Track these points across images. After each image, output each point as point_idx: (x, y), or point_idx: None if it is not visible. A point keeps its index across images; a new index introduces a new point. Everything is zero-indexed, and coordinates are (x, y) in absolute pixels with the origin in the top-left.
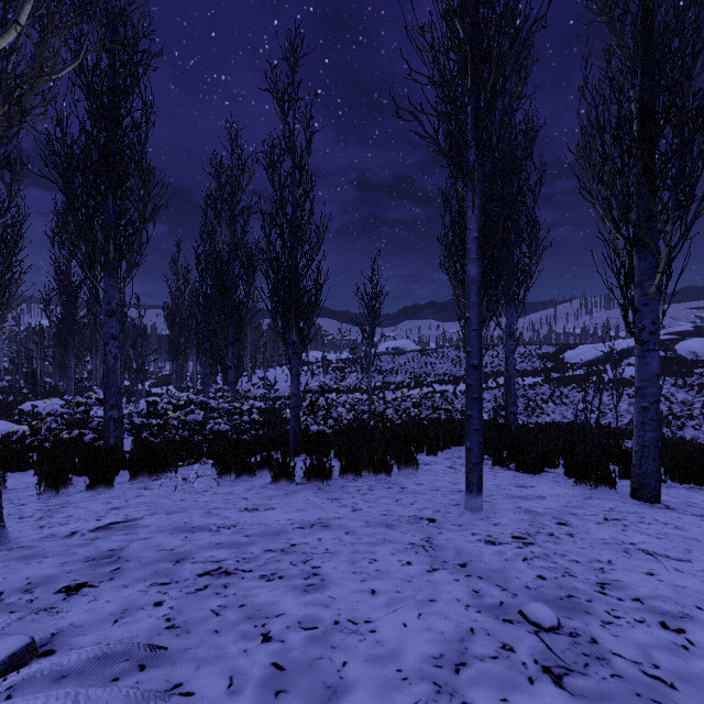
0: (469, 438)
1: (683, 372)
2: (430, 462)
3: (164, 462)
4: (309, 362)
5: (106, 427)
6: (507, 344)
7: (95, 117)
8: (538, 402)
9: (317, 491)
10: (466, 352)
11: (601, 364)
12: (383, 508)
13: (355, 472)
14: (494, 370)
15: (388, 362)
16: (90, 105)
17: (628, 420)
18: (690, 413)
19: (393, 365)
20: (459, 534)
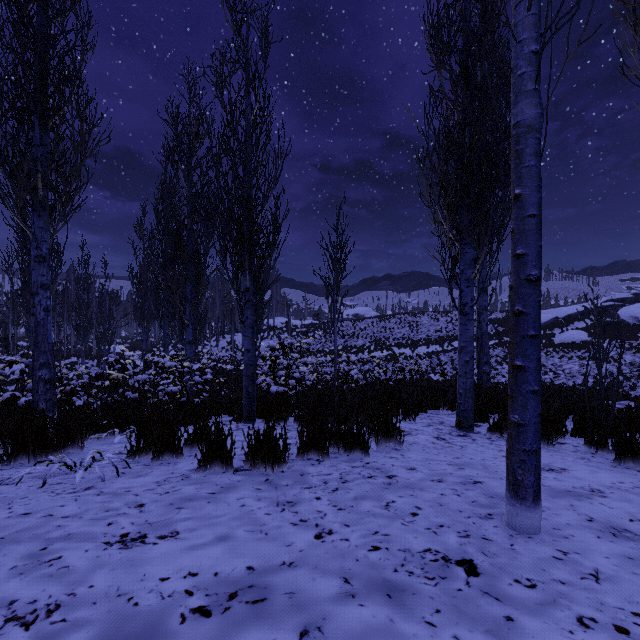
0: (518, 406)
1: (628, 335)
2: (411, 430)
3: (65, 436)
4: (275, 327)
5: (34, 389)
6: (480, 300)
7: (15, 26)
8: (493, 363)
9: (262, 485)
10: (515, 257)
11: (582, 320)
12: (369, 528)
13: (320, 450)
14: (449, 334)
15: (350, 327)
16: (10, 12)
17: (581, 381)
18: (639, 373)
19: (354, 330)
20: (551, 622)
